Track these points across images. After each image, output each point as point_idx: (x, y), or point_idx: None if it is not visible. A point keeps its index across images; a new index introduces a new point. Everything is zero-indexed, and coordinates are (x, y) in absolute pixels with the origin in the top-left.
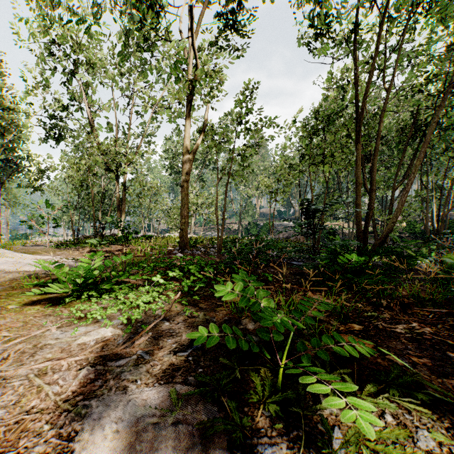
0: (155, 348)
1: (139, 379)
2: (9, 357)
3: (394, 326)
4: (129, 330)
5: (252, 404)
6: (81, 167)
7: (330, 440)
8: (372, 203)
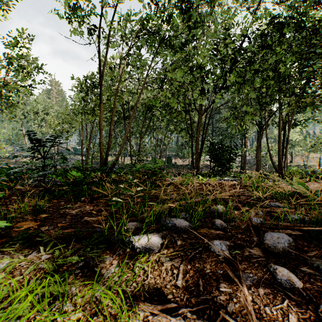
0: None
1: None
2: None
3: (72, 210)
4: None
5: None
6: None
7: None
8: (110, 142)
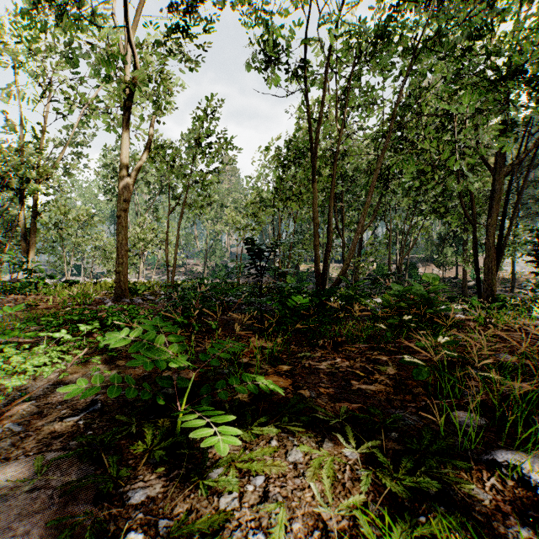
0: (35, 418)
1: None
2: None
3: (319, 364)
4: None
5: (140, 456)
6: None
7: (202, 470)
8: (330, 244)
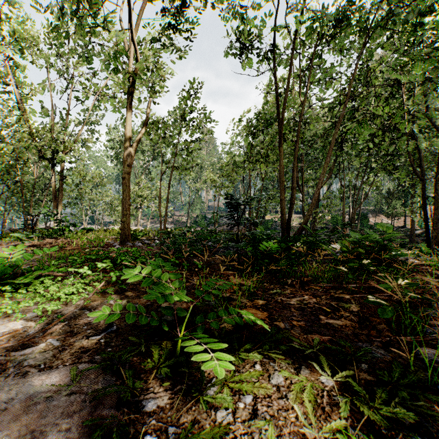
0: (68, 335)
1: (43, 363)
2: None
3: (290, 299)
4: (42, 321)
5: (149, 371)
6: (7, 152)
7: (201, 387)
8: (294, 198)
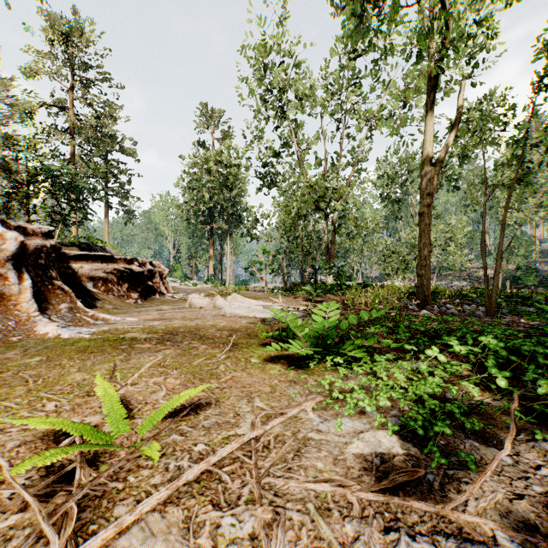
0: (538, 540)
1: None
2: (269, 446)
3: None
4: (443, 460)
5: None
6: (292, 209)
7: None
8: None
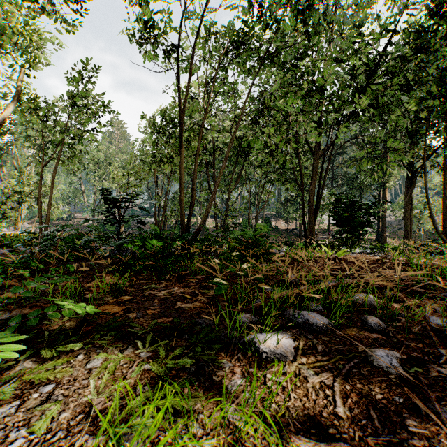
0: None
1: None
2: None
3: (159, 292)
4: None
5: None
6: None
7: None
8: (193, 200)
